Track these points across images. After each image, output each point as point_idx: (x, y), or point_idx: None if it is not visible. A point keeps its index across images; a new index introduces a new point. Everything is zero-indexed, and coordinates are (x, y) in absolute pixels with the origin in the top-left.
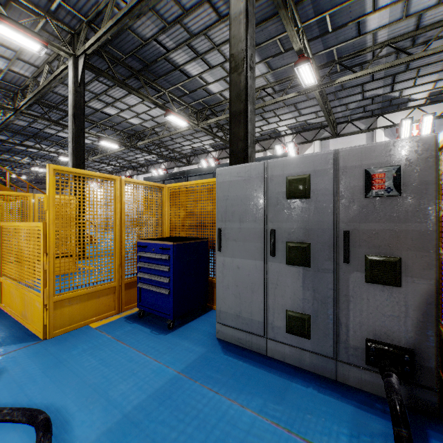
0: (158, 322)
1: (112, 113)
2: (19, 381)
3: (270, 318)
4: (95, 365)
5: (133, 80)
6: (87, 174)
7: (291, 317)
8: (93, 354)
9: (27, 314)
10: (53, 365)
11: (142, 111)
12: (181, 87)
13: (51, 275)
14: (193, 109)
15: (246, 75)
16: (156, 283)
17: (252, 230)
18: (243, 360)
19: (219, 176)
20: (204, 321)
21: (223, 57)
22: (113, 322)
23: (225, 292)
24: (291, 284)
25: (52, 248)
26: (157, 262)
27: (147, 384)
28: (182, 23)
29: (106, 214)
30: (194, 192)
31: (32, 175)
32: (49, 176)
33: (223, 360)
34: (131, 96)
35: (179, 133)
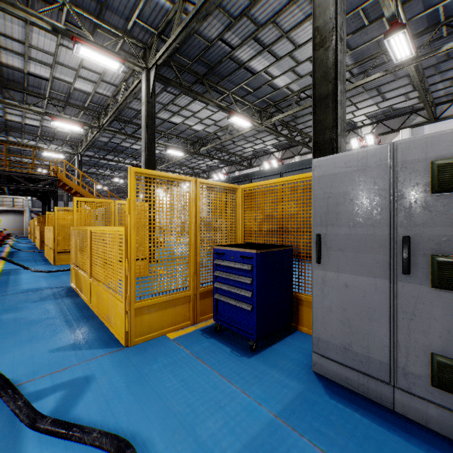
0: (237, 339)
1: (178, 122)
2: (106, 394)
3: (402, 361)
4: (177, 387)
5: (197, 86)
6: (164, 176)
7: (441, 365)
8: (174, 371)
9: (110, 317)
10: (136, 379)
11: (206, 117)
12: (245, 86)
13: (132, 281)
14: (256, 108)
15: (336, 49)
16: (235, 296)
17: (369, 238)
18: (360, 412)
19: (316, 168)
20: (291, 345)
21: (292, 44)
22: (189, 335)
23: (326, 315)
24: (441, 317)
25: (133, 253)
26: (237, 272)
27: (239, 426)
28: (249, 15)
29: (182, 219)
30: (273, 192)
31: (112, 185)
32: (130, 179)
33: (330, 406)
34: (195, 102)
35: (241, 136)
